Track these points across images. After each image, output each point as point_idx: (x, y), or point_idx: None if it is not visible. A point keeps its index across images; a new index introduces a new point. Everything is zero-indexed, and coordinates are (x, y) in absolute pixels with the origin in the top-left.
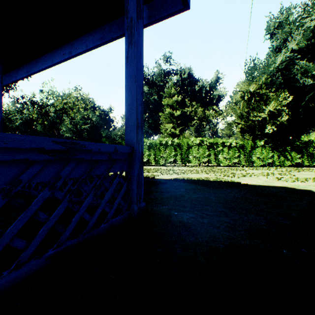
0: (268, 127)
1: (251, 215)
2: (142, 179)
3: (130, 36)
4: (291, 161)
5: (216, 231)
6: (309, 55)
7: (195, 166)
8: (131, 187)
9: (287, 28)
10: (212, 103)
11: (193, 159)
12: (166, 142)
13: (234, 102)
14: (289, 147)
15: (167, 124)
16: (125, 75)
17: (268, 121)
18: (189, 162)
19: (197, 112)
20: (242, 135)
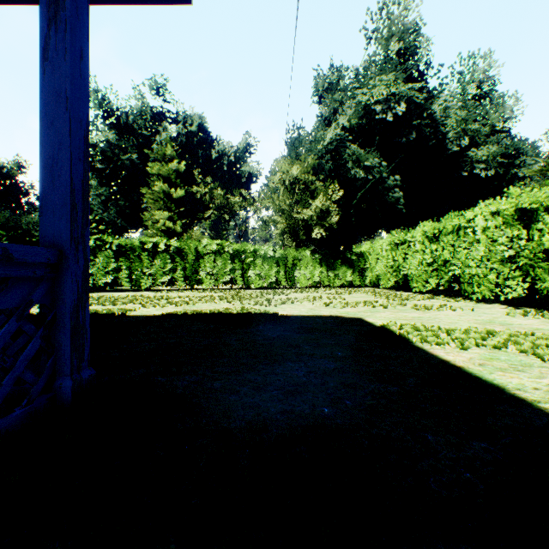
0: (316, 230)
1: (289, 363)
2: (86, 319)
3: (54, 5)
4: (342, 280)
5: (234, 399)
6: (361, 139)
7: (209, 290)
8: (57, 339)
9: (338, 95)
10: (240, 185)
11: (207, 277)
12: (154, 245)
13: (272, 188)
14: (340, 261)
15: (158, 211)
16: (40, 87)
17: (316, 222)
18: (199, 282)
19: (215, 196)
20: (283, 239)
